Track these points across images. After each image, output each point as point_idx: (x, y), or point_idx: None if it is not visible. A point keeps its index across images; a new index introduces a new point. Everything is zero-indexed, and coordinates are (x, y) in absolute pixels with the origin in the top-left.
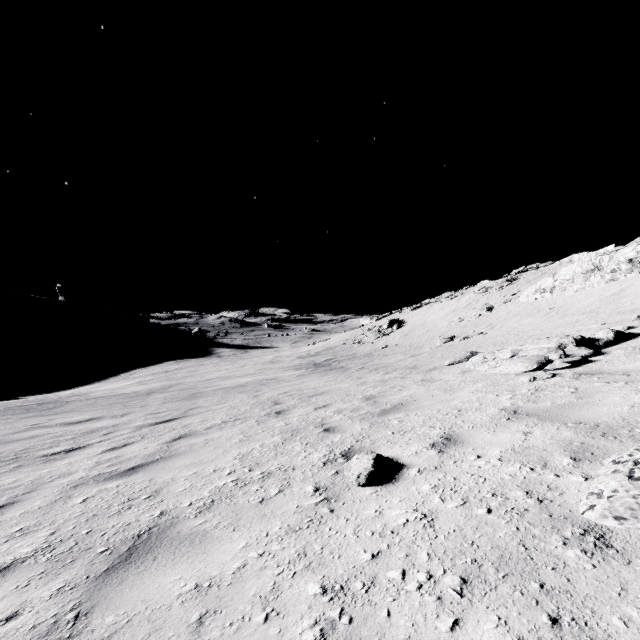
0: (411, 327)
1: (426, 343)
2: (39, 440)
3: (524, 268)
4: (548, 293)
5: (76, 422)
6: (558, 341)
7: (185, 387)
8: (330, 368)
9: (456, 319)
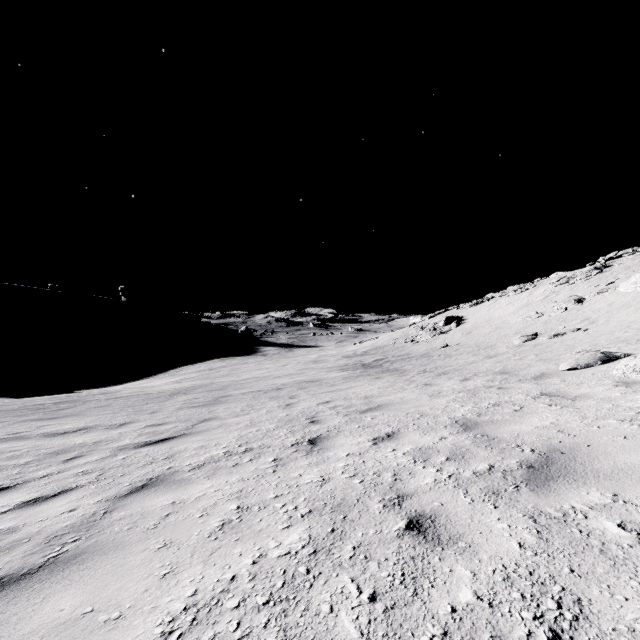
0: (473, 324)
1: (498, 342)
2: None
3: (616, 254)
4: None
5: (61, 433)
6: None
7: (214, 388)
8: (382, 370)
9: (533, 314)
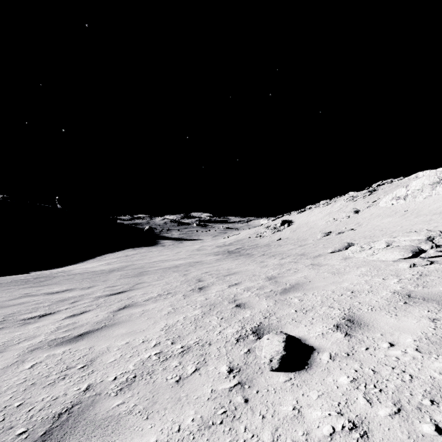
0: (298, 225)
1: (309, 237)
2: (25, 306)
3: (381, 182)
4: (402, 200)
5: (55, 292)
6: (427, 234)
7: (136, 267)
8: (239, 254)
9: (331, 219)
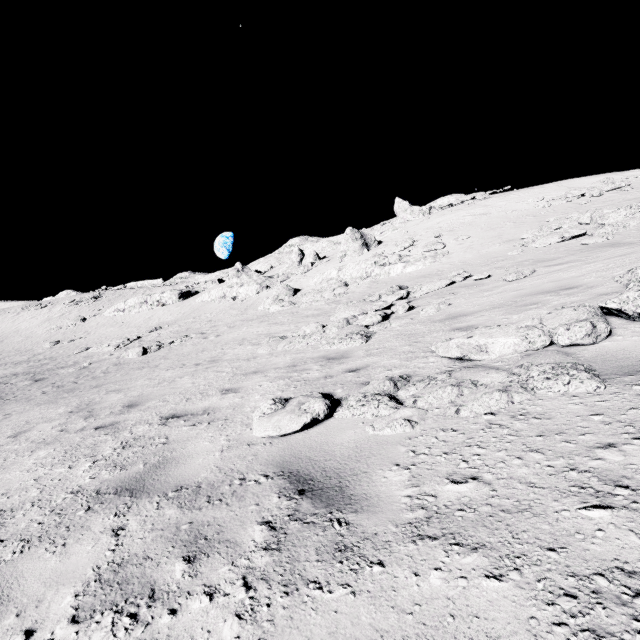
0: (2, 334)
1: (34, 347)
2: None
3: (106, 288)
4: (122, 312)
5: None
6: (123, 340)
7: None
8: None
9: (55, 327)
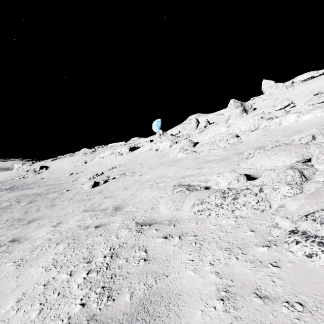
0: (53, 169)
1: (62, 176)
2: None
3: (99, 146)
4: (102, 158)
5: None
6: (93, 174)
7: None
8: (21, 189)
9: (74, 166)
